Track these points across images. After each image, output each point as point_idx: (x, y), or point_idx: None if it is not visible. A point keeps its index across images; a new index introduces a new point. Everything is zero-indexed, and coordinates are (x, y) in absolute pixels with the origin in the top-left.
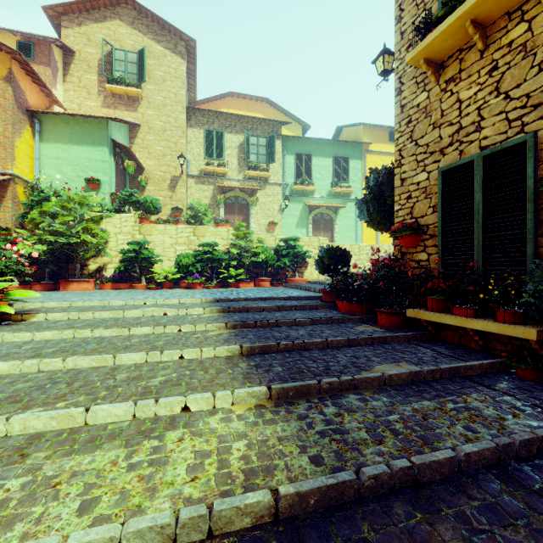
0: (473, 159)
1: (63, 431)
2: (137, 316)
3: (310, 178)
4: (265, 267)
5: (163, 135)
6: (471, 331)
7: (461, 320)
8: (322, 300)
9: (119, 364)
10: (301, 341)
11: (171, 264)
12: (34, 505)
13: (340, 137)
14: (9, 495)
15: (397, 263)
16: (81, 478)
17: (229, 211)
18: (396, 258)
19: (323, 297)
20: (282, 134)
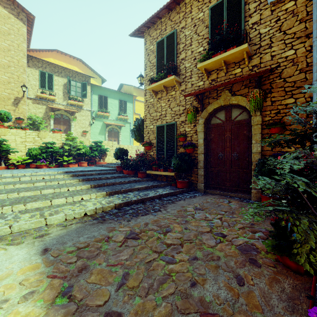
0: (164, 125)
1: (45, 206)
2: (27, 180)
3: (106, 109)
4: (85, 156)
5: (8, 69)
6: (163, 175)
7: (160, 172)
8: (117, 170)
9: (43, 194)
10: (112, 182)
11: (22, 154)
12: (59, 212)
13: (122, 89)
14: (50, 212)
15: (144, 155)
16: (65, 209)
17: (57, 122)
18: (144, 153)
19: (117, 169)
20: (91, 83)
